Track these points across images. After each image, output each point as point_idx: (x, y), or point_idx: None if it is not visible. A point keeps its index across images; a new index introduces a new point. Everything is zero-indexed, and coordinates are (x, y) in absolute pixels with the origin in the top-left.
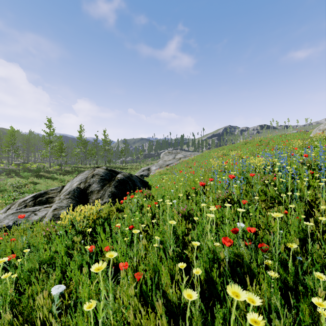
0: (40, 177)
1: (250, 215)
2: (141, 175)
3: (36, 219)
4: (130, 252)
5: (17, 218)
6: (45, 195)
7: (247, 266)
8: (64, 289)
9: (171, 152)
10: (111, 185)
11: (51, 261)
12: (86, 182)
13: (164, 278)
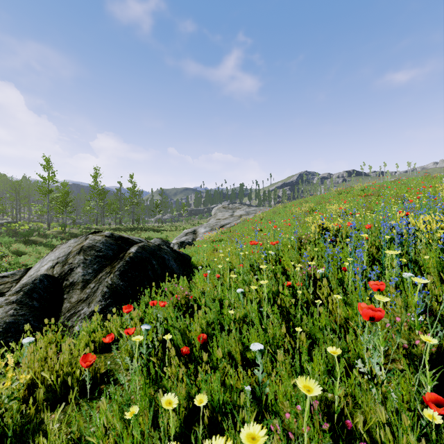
0: (30, 244)
1: None
2: (181, 242)
3: None
4: None
5: None
6: None
7: None
8: None
9: (227, 207)
10: (114, 269)
11: None
12: (66, 263)
13: None
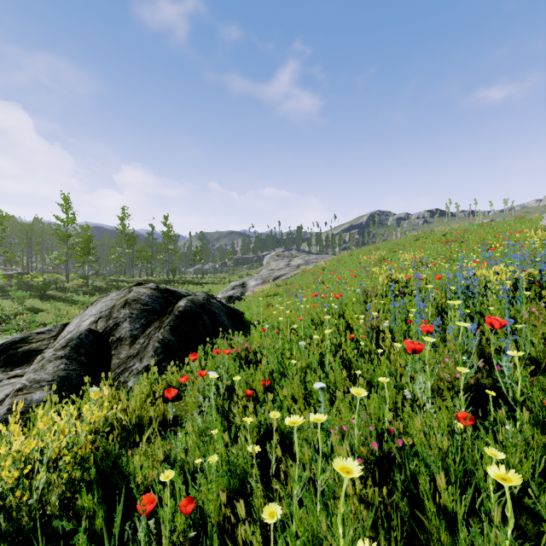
0: (47, 299)
1: None
2: (229, 297)
3: None
4: None
5: None
6: (21, 346)
7: None
8: None
9: (282, 255)
10: (164, 324)
11: None
12: (111, 318)
13: None
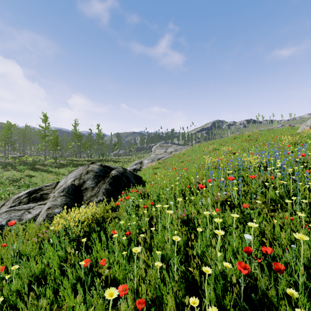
0: (36, 170)
1: (252, 220)
2: (134, 169)
3: (30, 217)
4: (128, 268)
5: (10, 217)
6: (39, 192)
7: (263, 291)
8: (56, 310)
9: (162, 146)
10: (106, 181)
11: (42, 274)
12: (81, 179)
13: (168, 303)
